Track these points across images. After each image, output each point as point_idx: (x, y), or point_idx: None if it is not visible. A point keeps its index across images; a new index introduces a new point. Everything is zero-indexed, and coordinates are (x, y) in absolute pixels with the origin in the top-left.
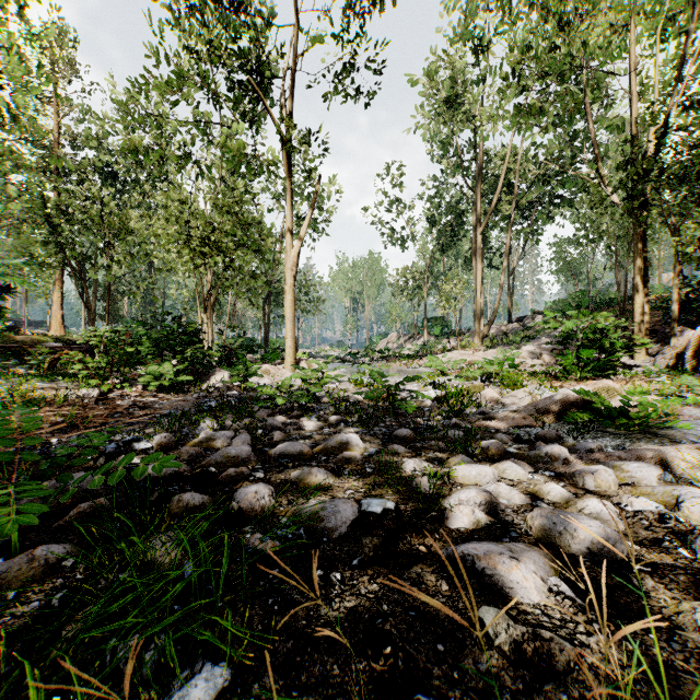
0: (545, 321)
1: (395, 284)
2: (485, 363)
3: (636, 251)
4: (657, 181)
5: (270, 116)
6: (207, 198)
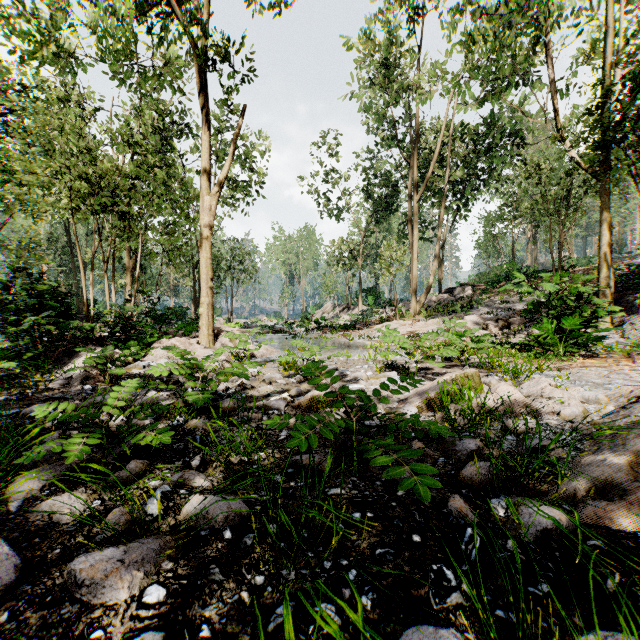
0: (474, 292)
1: (330, 255)
2: (454, 337)
3: (602, 209)
4: (636, 125)
5: (175, 14)
6: (101, 129)
